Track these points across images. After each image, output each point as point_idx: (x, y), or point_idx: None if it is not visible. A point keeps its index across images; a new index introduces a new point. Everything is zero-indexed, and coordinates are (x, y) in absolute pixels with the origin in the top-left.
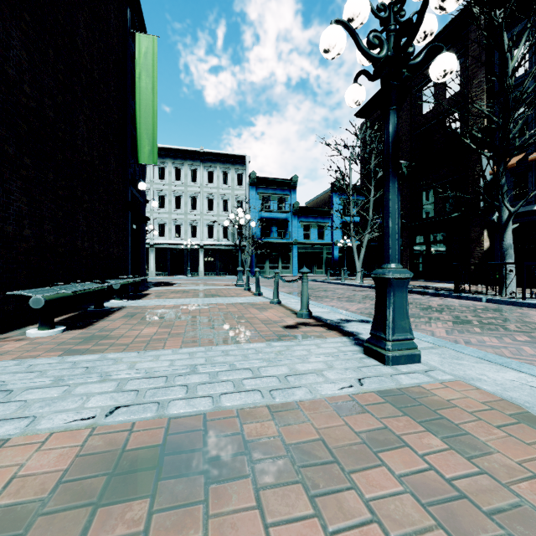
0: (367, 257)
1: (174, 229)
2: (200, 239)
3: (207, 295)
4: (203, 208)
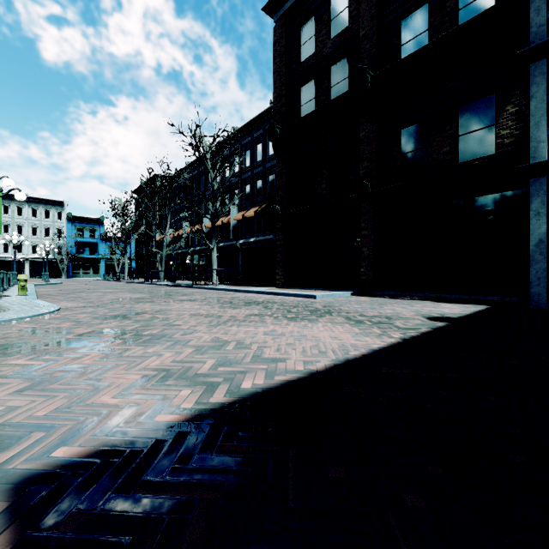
0: (137, 268)
1: (3, 247)
2: (26, 254)
3: None
4: (28, 233)
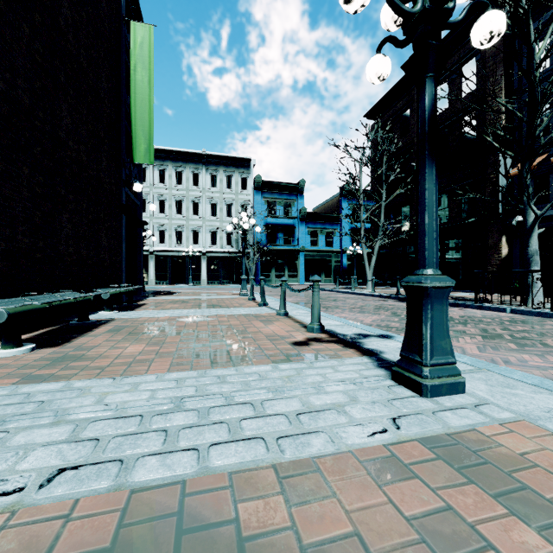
0: (377, 265)
1: (175, 236)
2: (202, 245)
3: (207, 305)
4: (205, 213)
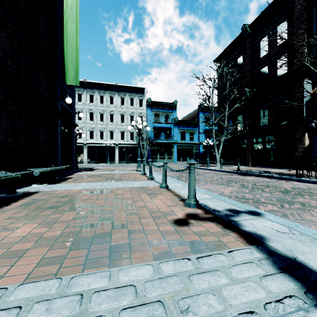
0: (222, 151)
1: (99, 134)
2: (116, 140)
3: (113, 179)
4: (117, 120)
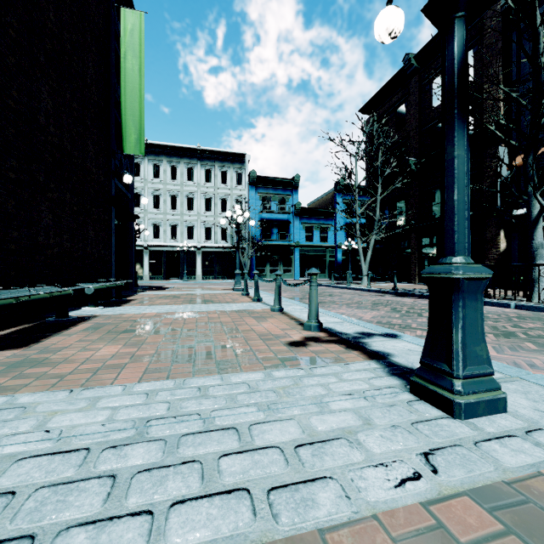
0: (372, 260)
1: (170, 231)
2: (197, 241)
3: (199, 300)
4: (200, 208)
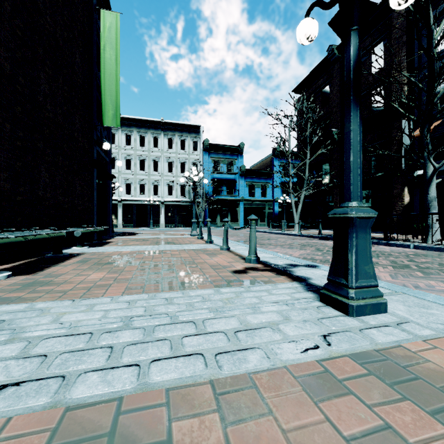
0: (303, 211)
1: (139, 188)
2: (161, 196)
3: (163, 242)
4: (163, 170)
